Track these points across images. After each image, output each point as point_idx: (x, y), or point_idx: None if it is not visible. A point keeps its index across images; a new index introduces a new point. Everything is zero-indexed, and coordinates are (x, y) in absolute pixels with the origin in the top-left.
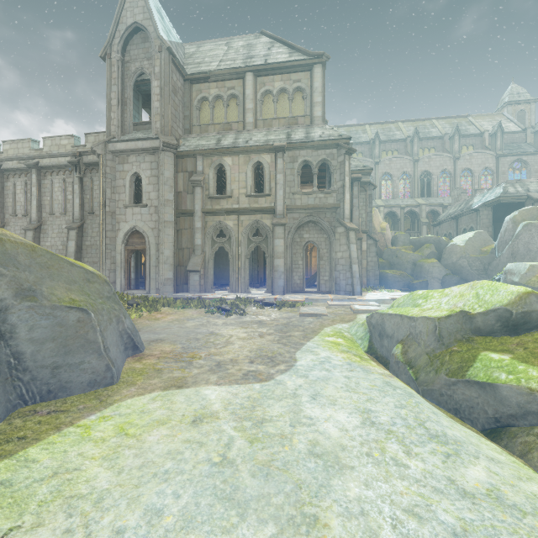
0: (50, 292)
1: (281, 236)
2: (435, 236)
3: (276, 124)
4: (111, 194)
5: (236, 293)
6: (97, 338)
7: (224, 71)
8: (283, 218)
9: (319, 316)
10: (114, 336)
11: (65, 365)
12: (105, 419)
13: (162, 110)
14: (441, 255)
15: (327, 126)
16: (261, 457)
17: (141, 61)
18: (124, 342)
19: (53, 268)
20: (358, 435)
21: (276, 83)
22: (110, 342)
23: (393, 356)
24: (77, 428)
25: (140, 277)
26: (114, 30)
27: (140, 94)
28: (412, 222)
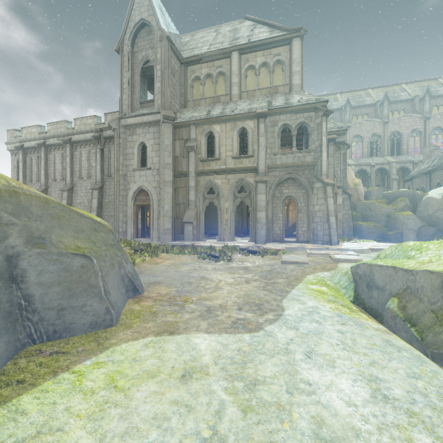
0: (58, 239)
1: (263, 192)
2: (410, 190)
3: (258, 95)
4: (123, 160)
5: (224, 242)
6: (98, 282)
7: (213, 53)
8: (265, 175)
9: (301, 264)
10: (116, 280)
11: (70, 307)
12: (99, 365)
13: (163, 89)
14: (416, 208)
15: (305, 92)
16: (257, 437)
17: (146, 51)
18: (126, 285)
19: (63, 218)
20: (372, 415)
21: (259, 58)
22: (111, 286)
23: (389, 310)
24: (72, 374)
25: (146, 228)
26: (126, 27)
27: (146, 79)
28: (382, 178)
